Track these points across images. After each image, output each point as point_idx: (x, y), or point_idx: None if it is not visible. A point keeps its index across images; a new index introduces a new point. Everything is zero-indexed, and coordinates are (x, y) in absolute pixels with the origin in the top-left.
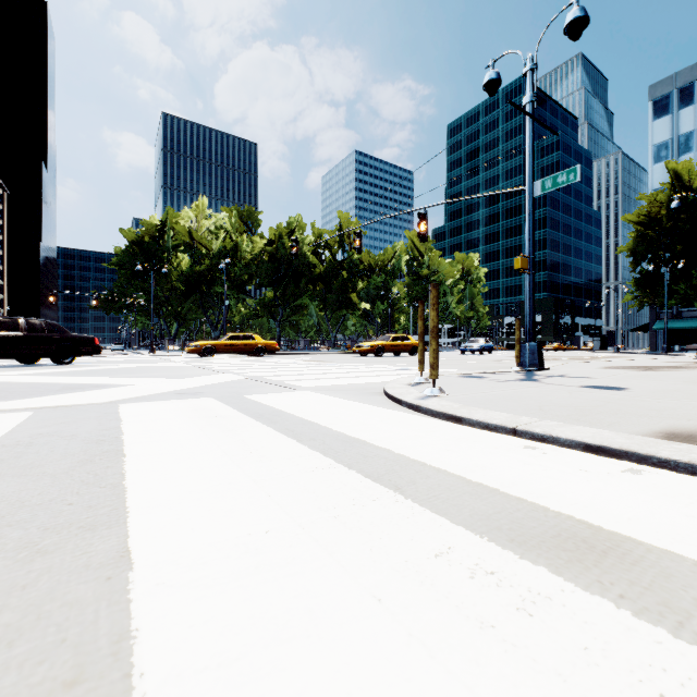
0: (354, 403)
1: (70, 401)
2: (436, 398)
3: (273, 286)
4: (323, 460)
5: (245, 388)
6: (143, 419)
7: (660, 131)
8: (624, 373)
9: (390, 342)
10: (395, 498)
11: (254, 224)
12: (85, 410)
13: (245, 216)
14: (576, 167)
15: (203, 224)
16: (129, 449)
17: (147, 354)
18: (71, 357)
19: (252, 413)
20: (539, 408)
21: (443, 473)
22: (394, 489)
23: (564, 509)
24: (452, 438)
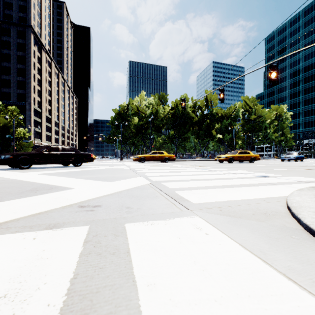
0: None
1: None
2: None
3: (173, 129)
4: None
5: (141, 199)
6: None
7: None
8: None
9: (237, 155)
10: None
11: (165, 101)
12: None
13: (161, 97)
14: None
15: (143, 103)
16: None
17: (119, 160)
18: (80, 163)
19: None
20: None
21: None
22: None
23: None
24: None
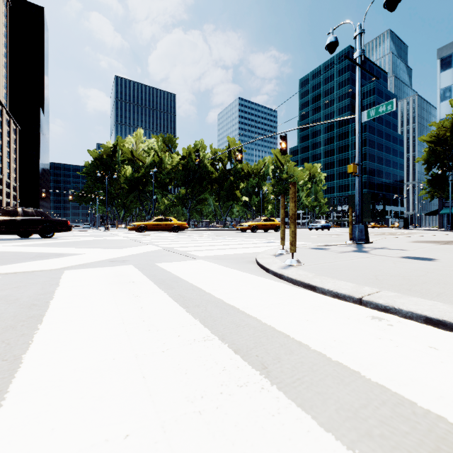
0: (233, 271)
1: (32, 267)
2: (294, 267)
3: (185, 186)
4: (202, 330)
5: (159, 256)
6: (74, 285)
7: (445, 79)
8: (429, 246)
9: (261, 223)
10: (261, 383)
11: (173, 146)
12: (39, 275)
13: (167, 140)
14: (393, 100)
15: (140, 146)
16: (48, 315)
17: (104, 230)
18: (51, 233)
19: (157, 279)
20: (375, 278)
21: (305, 347)
22: (261, 368)
23: (432, 405)
24: (309, 306)
